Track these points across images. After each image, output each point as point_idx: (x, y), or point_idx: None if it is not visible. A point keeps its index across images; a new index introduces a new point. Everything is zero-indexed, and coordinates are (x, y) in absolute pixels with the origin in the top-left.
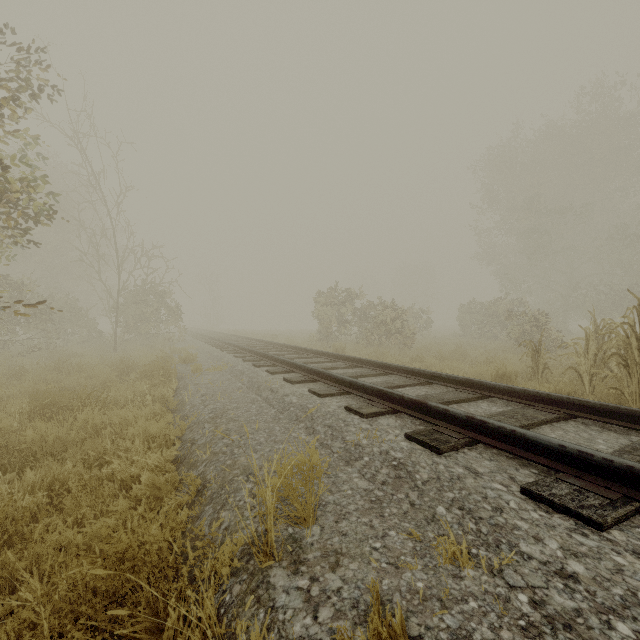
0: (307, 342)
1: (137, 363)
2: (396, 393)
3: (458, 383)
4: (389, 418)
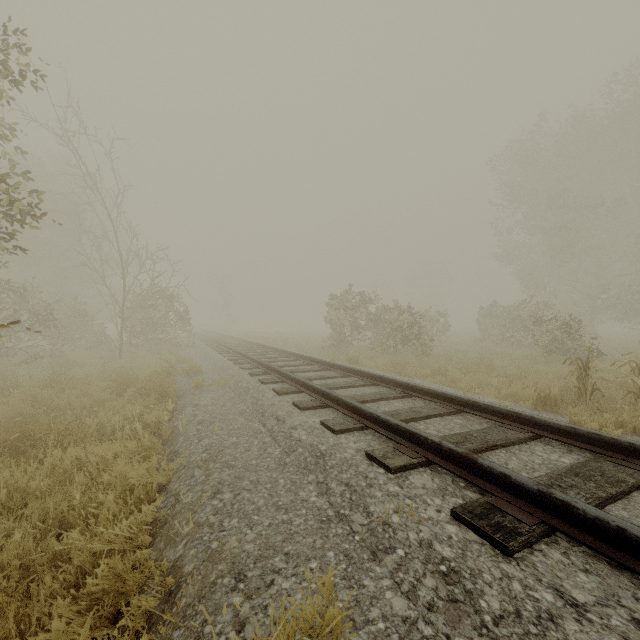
0: (319, 348)
1: (137, 376)
2: (431, 439)
3: (500, 415)
4: (423, 474)
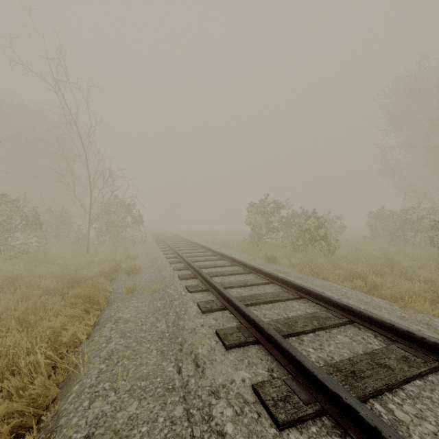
0: (240, 245)
1: (84, 275)
2: None
3: None
4: None
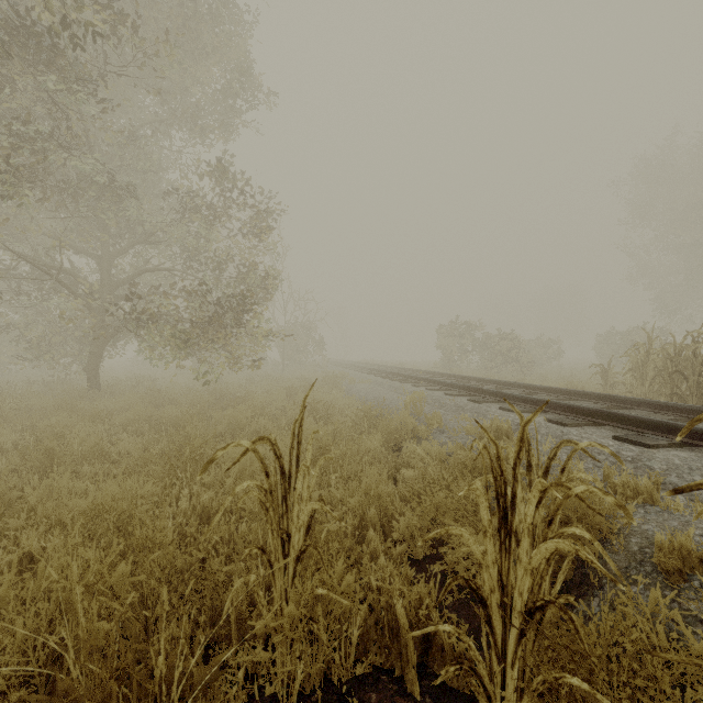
0: (431, 369)
1: (311, 378)
2: (471, 386)
3: (520, 387)
4: (465, 397)
